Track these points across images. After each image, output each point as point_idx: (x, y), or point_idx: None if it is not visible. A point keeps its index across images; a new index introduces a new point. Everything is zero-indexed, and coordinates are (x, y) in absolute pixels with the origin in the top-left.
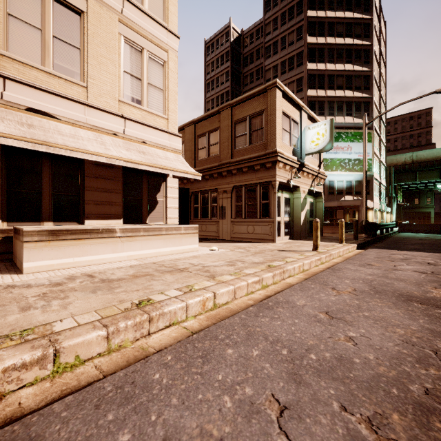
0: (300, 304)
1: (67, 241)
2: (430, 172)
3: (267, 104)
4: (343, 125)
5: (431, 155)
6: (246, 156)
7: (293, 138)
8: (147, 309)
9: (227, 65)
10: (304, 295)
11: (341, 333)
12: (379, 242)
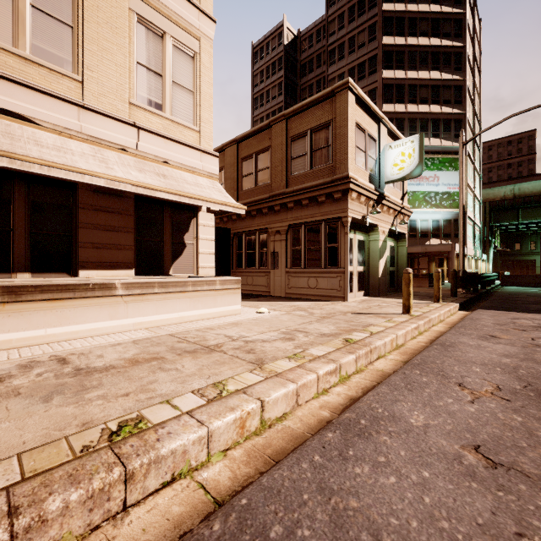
0: (417, 423)
1: (34, 303)
2: (536, 210)
3: (334, 112)
4: (428, 148)
5: (537, 188)
6: (306, 183)
7: (369, 159)
8: (127, 450)
9: (279, 75)
10: (418, 402)
11: (537, 517)
12: (484, 300)
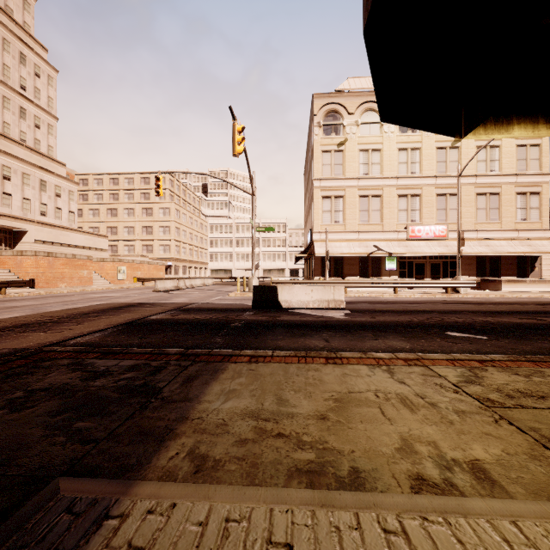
0: None
1: (511, 283)
2: None
3: None
4: None
5: None
6: None
7: None
8: None
9: None
10: None
11: None
12: None
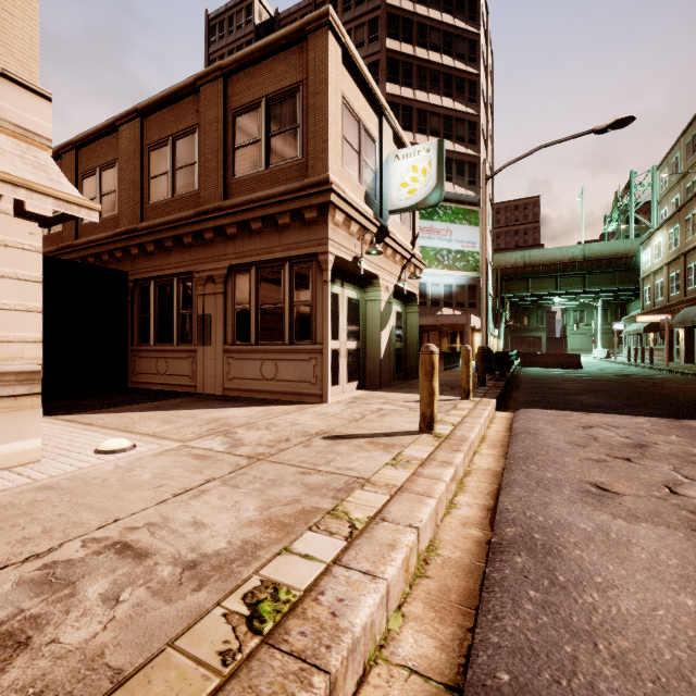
0: None
1: None
2: (545, 281)
3: (306, 69)
4: None
5: (546, 256)
6: (258, 191)
7: (365, 168)
8: None
9: None
10: None
11: None
12: (516, 389)
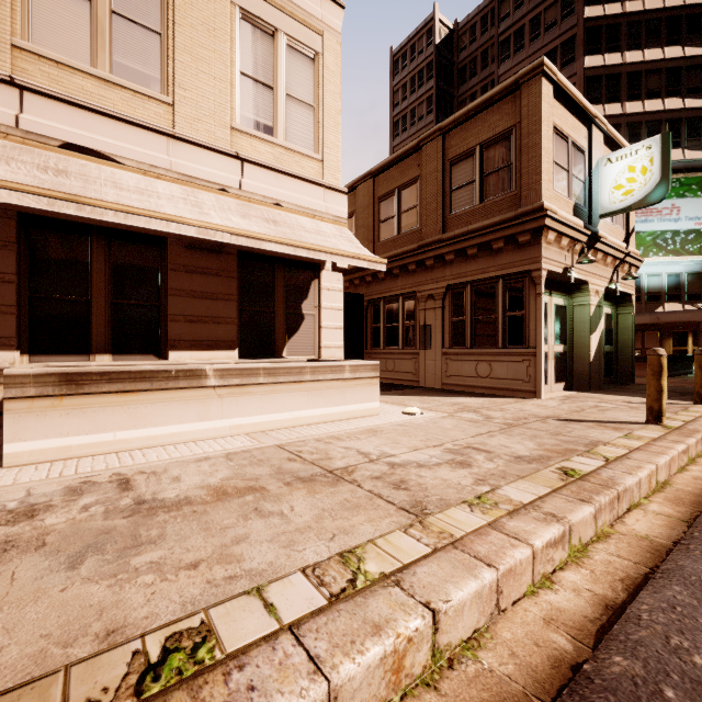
0: None
1: (100, 396)
2: None
3: (519, 114)
4: None
5: None
6: (474, 224)
7: (574, 181)
8: None
9: (428, 86)
10: None
11: None
12: None
